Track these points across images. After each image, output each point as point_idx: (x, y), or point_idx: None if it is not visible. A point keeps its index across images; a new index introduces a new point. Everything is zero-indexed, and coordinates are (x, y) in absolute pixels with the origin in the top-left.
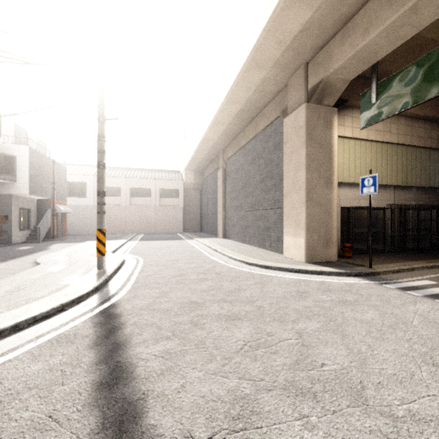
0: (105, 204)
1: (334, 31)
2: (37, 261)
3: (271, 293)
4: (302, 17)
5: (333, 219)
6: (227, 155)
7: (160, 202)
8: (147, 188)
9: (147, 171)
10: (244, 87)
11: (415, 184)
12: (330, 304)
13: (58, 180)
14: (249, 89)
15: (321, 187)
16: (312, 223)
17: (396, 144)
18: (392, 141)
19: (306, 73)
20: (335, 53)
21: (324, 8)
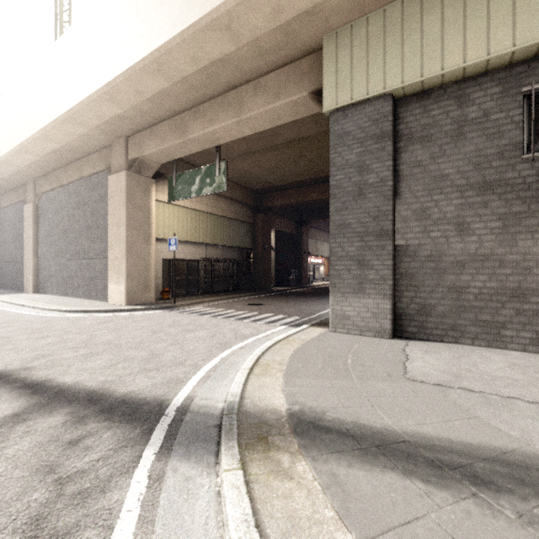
0: None
1: (145, 126)
2: None
3: (81, 325)
4: (115, 110)
5: (152, 269)
6: (41, 188)
7: None
8: None
9: None
10: (63, 132)
11: (220, 244)
12: (125, 323)
13: None
14: (69, 136)
15: (140, 242)
16: (132, 272)
17: (207, 212)
18: (203, 210)
19: (127, 145)
20: (146, 143)
21: (133, 112)
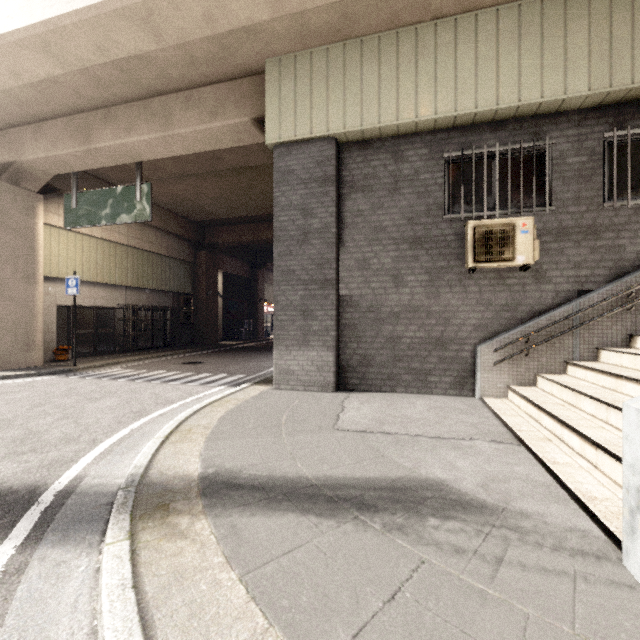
0: None
1: (25, 120)
2: None
3: None
4: None
5: (38, 319)
6: None
7: None
8: None
9: None
10: None
11: (147, 287)
12: None
13: None
14: None
15: (19, 282)
16: (4, 323)
17: (127, 245)
18: (121, 242)
19: None
20: (28, 144)
21: (4, 98)
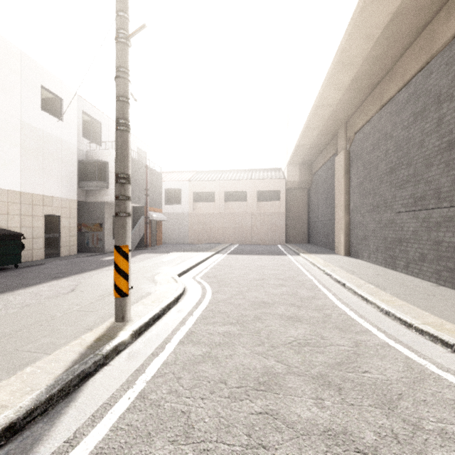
0: (199, 211)
1: None
2: (79, 284)
3: None
4: None
5: None
6: (353, 127)
7: (257, 206)
8: (242, 191)
9: (243, 172)
10: None
11: None
12: None
13: (152, 186)
14: None
15: None
16: None
17: None
18: None
19: None
20: None
21: None
